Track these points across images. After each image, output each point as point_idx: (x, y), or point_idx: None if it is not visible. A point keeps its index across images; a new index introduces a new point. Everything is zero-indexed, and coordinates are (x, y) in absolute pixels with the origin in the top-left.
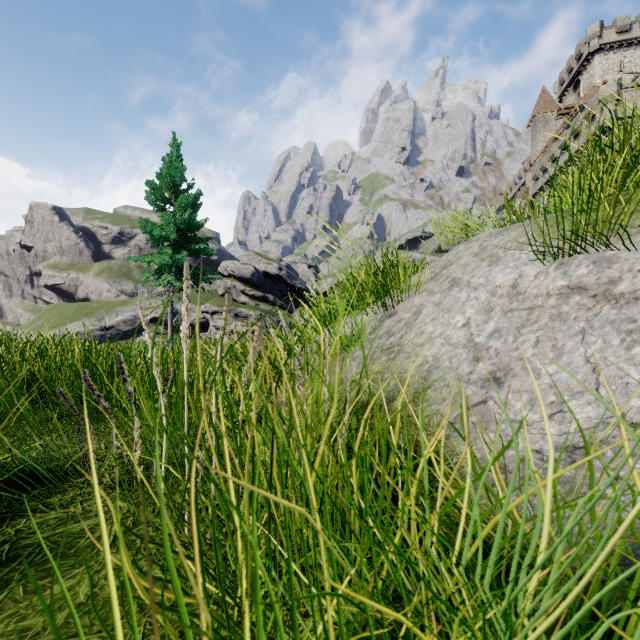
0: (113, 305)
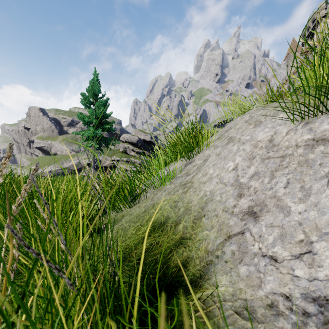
0: (68, 157)
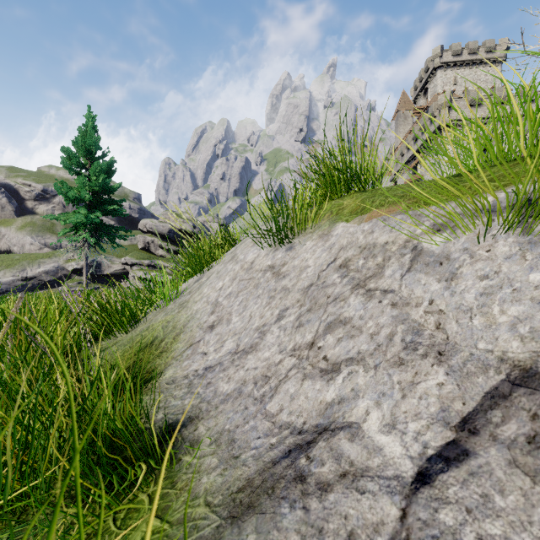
0: (35, 257)
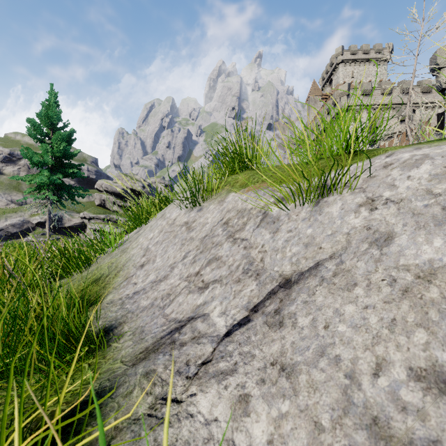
0: (2, 212)
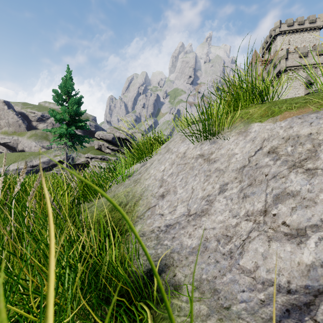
0: (37, 154)
